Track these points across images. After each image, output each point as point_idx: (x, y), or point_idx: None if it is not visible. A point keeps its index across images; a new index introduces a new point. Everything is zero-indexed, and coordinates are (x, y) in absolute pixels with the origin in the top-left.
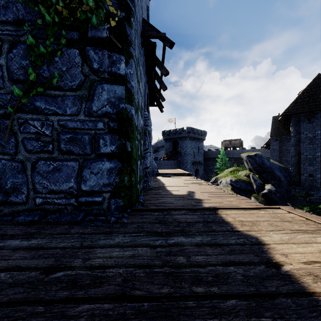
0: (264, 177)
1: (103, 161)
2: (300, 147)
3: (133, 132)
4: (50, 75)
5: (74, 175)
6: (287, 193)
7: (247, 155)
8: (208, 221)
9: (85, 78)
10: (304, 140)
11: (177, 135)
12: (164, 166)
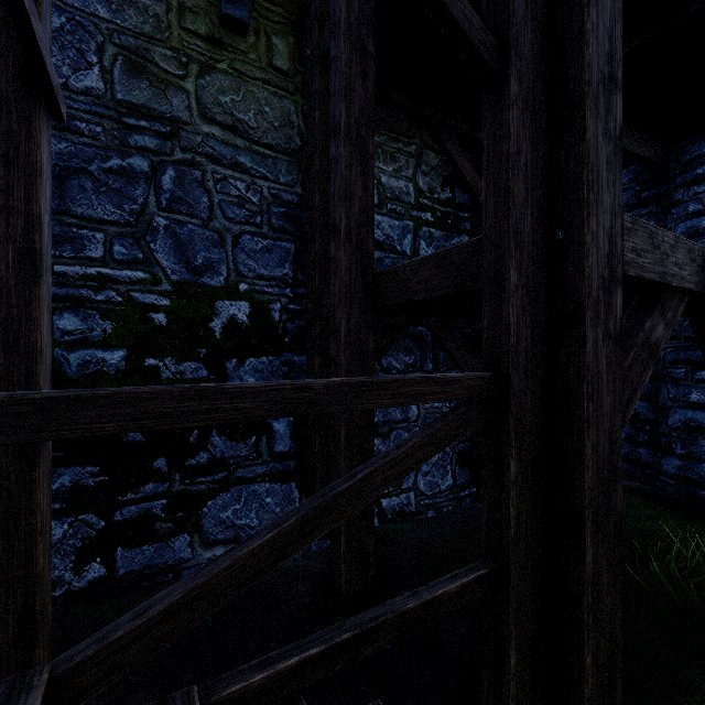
0: None
1: None
2: None
3: None
4: None
5: None
6: None
7: None
8: None
9: None
10: None
11: None
12: None
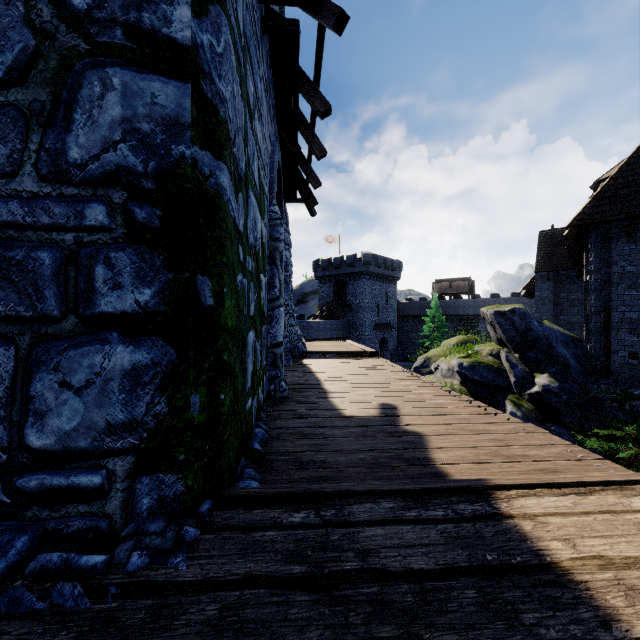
0: (531, 358)
1: (107, 344)
2: (610, 294)
3: (223, 245)
4: None
5: (0, 394)
6: (582, 393)
7: (494, 310)
8: (488, 565)
9: (40, 45)
10: (619, 280)
11: (344, 269)
12: (318, 333)
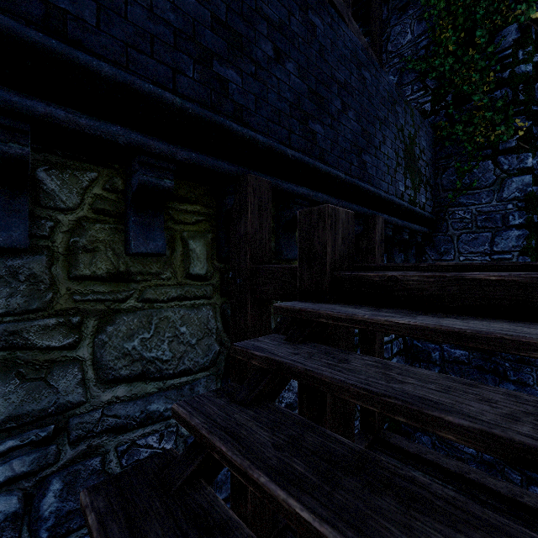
0: None
1: (512, 231)
2: None
3: None
4: (470, 181)
5: (488, 241)
6: None
7: None
8: None
9: (496, 178)
10: None
11: None
12: None
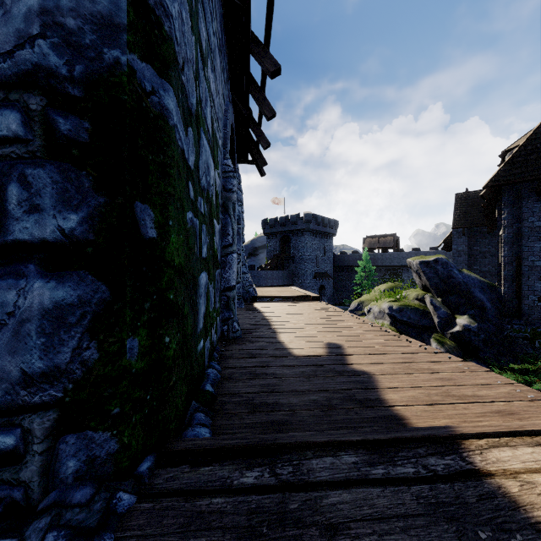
0: (452, 301)
1: (22, 278)
2: (521, 245)
3: (168, 173)
4: None
5: None
6: (497, 332)
7: (419, 260)
8: None
9: None
10: (529, 233)
11: (289, 226)
12: (266, 281)
